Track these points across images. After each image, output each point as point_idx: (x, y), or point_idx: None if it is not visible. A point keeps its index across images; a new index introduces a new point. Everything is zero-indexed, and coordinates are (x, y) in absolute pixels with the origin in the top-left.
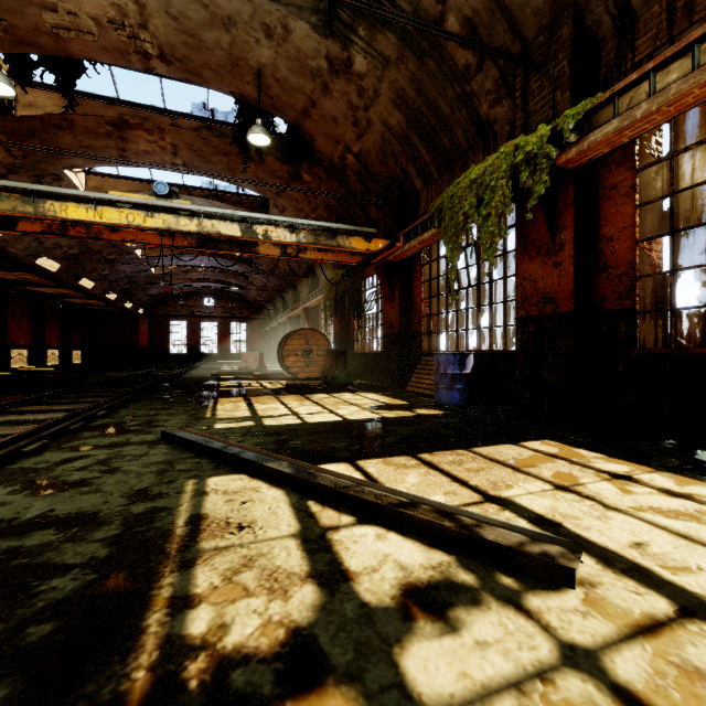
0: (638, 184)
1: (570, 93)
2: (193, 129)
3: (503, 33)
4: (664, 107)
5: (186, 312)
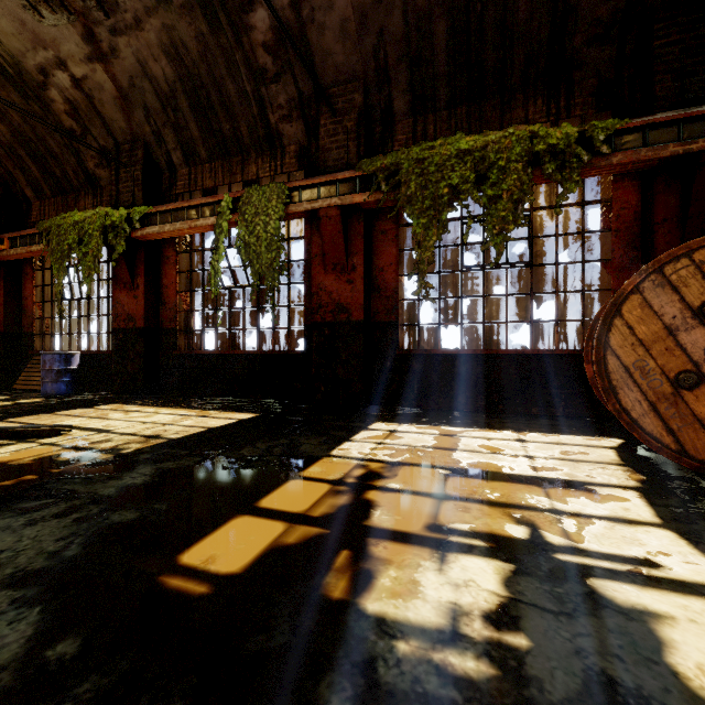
0: (179, 260)
1: (143, 193)
2: None
3: (100, 127)
4: (176, 231)
5: None
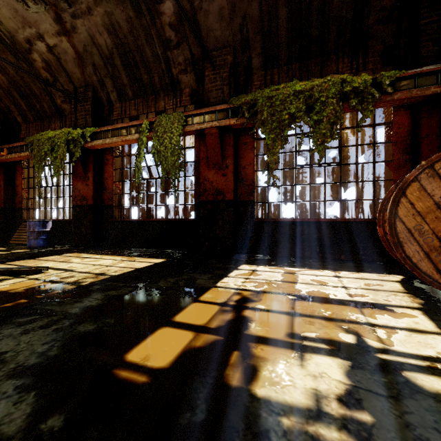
0: (114, 162)
1: (92, 119)
2: None
3: (65, 77)
4: (113, 143)
5: None
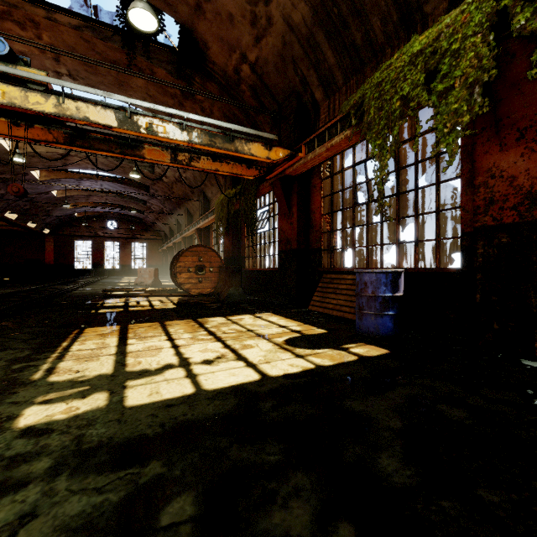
0: None
1: None
2: (73, 27)
3: None
4: None
5: (91, 233)
